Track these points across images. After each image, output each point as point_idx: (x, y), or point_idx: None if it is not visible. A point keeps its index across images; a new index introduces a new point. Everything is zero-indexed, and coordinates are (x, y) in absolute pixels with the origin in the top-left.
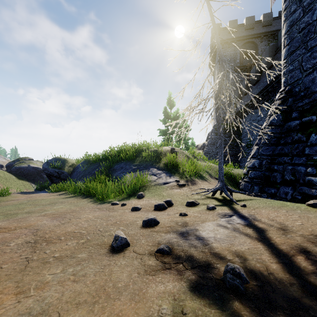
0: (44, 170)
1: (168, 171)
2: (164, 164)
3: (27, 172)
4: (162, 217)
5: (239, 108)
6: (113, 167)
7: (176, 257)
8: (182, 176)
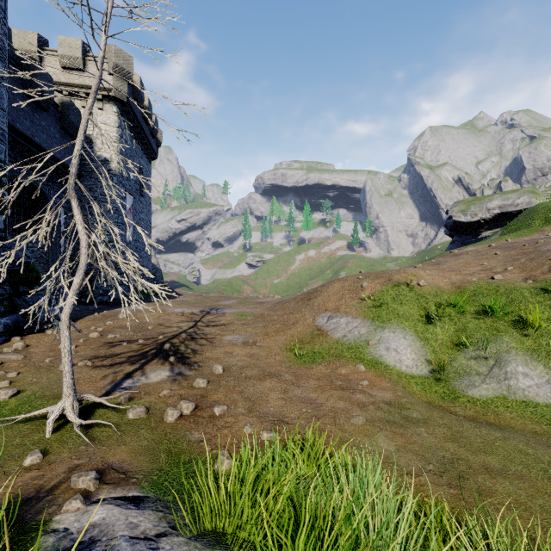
0: None
1: None
2: None
3: None
4: (189, 392)
5: None
6: None
7: (190, 364)
8: None
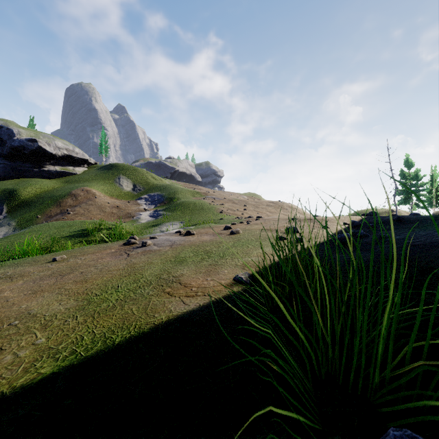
0: None
1: None
2: None
3: None
4: None
5: None
6: None
7: None
8: None
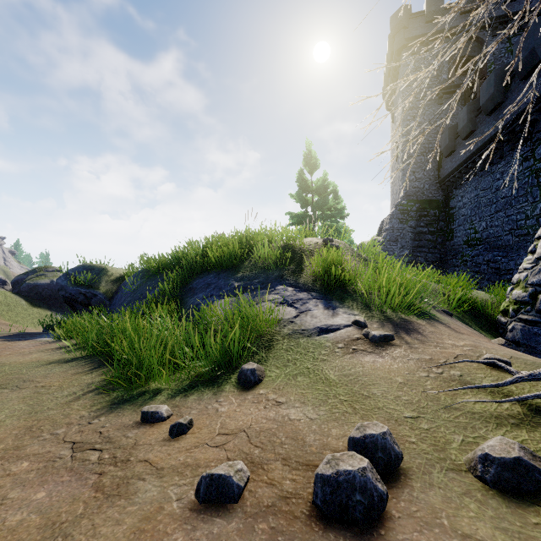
0: (59, 289)
1: (325, 293)
2: (312, 276)
3: (49, 293)
4: None
5: (450, 168)
6: (190, 284)
7: None
8: (368, 308)
